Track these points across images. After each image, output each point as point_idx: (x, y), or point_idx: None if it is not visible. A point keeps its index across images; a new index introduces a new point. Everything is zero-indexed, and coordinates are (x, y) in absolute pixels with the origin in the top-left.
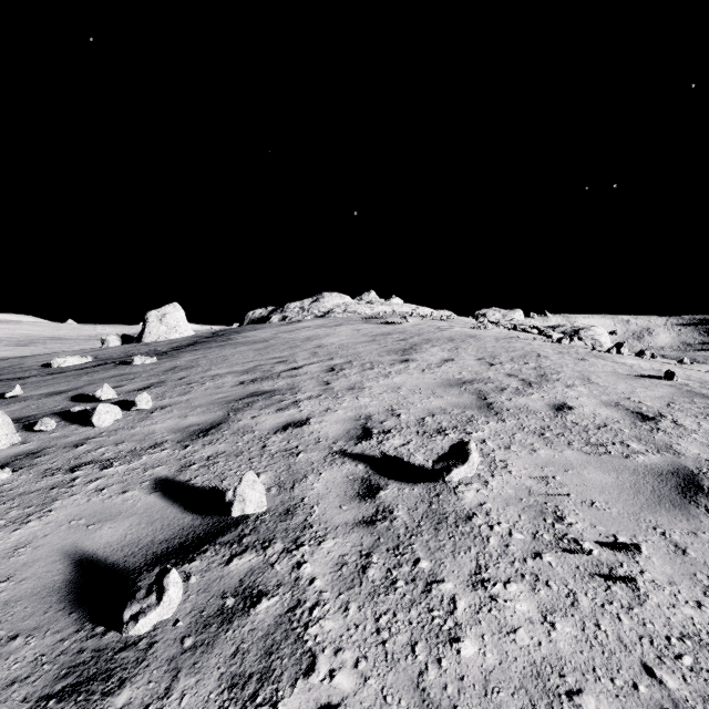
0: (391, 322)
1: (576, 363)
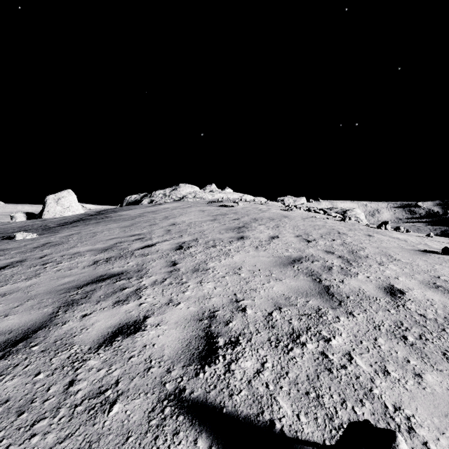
0: (227, 205)
1: (369, 239)
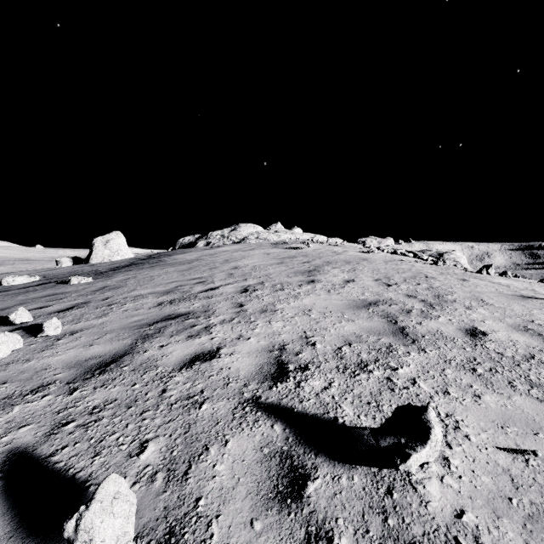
0: (295, 247)
1: (462, 284)
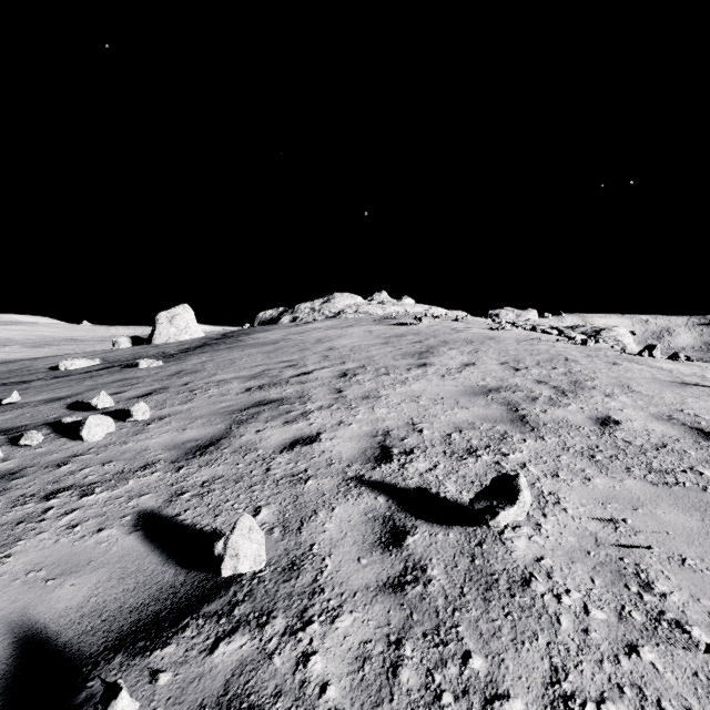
0: (404, 323)
1: (610, 368)
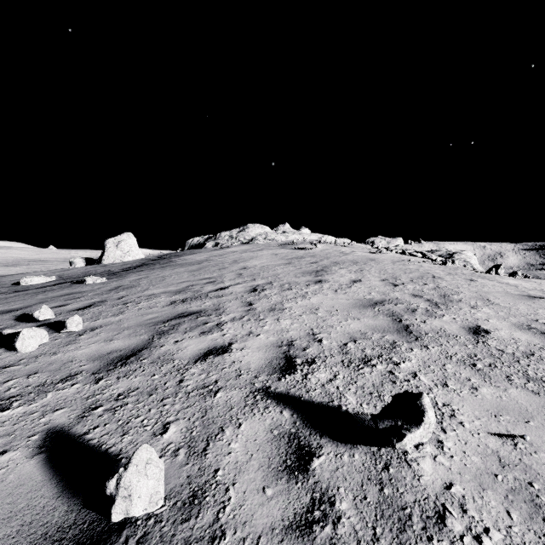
0: (303, 248)
1: (469, 284)
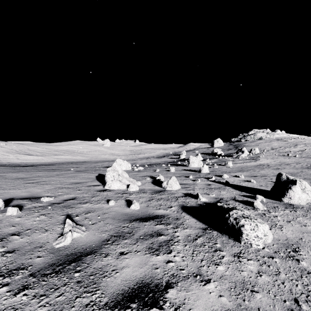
0: (286, 140)
1: None
